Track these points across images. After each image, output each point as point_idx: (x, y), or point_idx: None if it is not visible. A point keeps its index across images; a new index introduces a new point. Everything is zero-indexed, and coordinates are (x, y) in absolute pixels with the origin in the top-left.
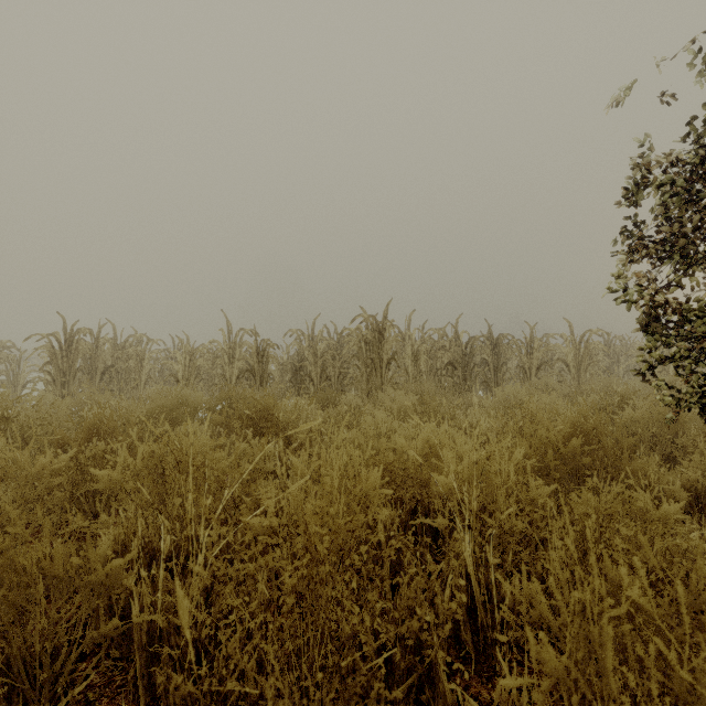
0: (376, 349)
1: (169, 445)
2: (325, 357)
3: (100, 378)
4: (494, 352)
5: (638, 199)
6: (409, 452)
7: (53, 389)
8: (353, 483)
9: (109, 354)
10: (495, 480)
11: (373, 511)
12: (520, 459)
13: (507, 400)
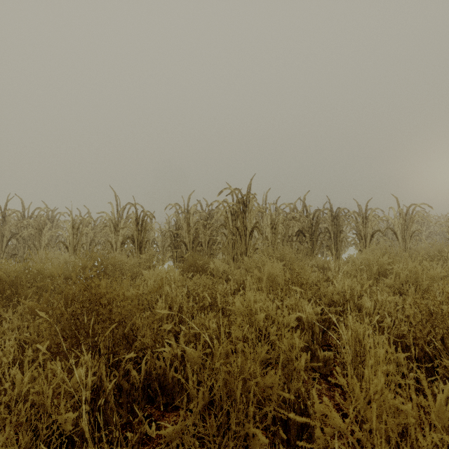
0: (241, 218)
1: None
2: (197, 226)
3: (6, 244)
4: (334, 222)
5: None
6: None
7: None
8: None
9: (15, 224)
10: None
11: None
12: None
13: (368, 267)
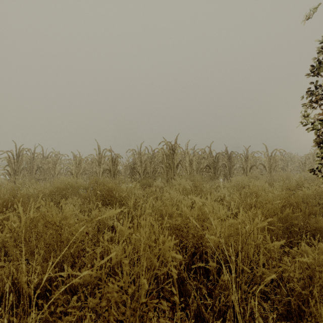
0: (171, 158)
1: (60, 208)
2: (146, 163)
3: (35, 173)
4: (229, 160)
5: (317, 72)
6: (190, 217)
7: (10, 178)
8: (154, 245)
9: (39, 161)
10: (250, 242)
11: (167, 268)
12: (258, 223)
13: (238, 184)
